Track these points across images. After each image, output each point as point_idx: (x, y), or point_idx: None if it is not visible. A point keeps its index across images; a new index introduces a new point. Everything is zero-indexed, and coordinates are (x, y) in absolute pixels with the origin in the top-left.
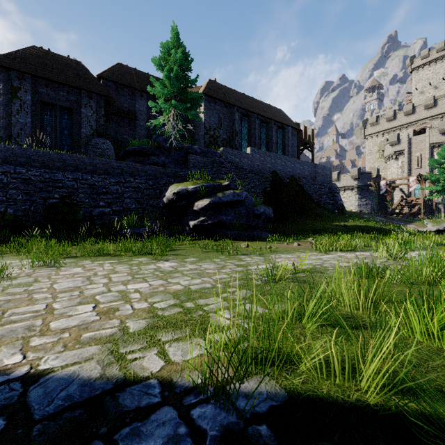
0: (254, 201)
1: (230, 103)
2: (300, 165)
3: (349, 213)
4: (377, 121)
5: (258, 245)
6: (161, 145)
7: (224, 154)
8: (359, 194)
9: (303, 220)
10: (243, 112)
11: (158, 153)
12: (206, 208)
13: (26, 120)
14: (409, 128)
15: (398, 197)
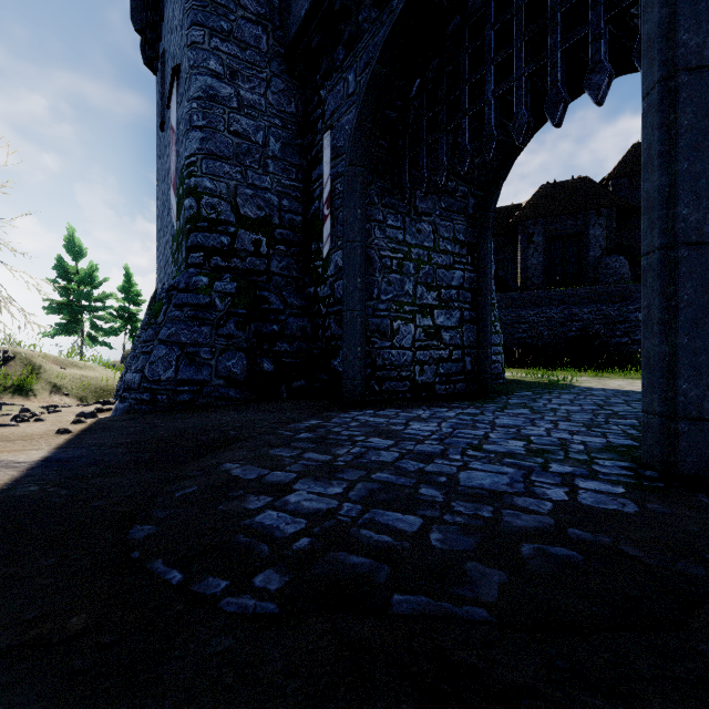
0: None
1: None
2: None
3: None
4: None
5: None
6: None
7: None
8: None
9: None
10: None
11: None
12: None
13: (538, 260)
14: None
15: None
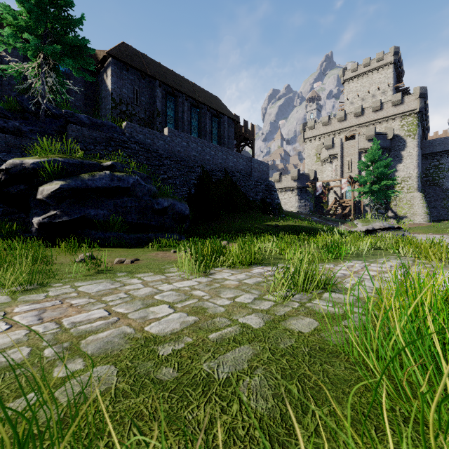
0: (154, 192)
1: (149, 75)
2: (233, 157)
3: (286, 213)
4: (314, 125)
5: (123, 255)
6: (24, 107)
7: (129, 130)
8: (299, 195)
9: (233, 220)
10: (167, 89)
11: (12, 116)
12: (57, 196)
13: None
14: (341, 134)
15: (333, 199)
